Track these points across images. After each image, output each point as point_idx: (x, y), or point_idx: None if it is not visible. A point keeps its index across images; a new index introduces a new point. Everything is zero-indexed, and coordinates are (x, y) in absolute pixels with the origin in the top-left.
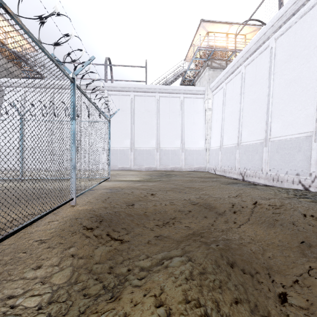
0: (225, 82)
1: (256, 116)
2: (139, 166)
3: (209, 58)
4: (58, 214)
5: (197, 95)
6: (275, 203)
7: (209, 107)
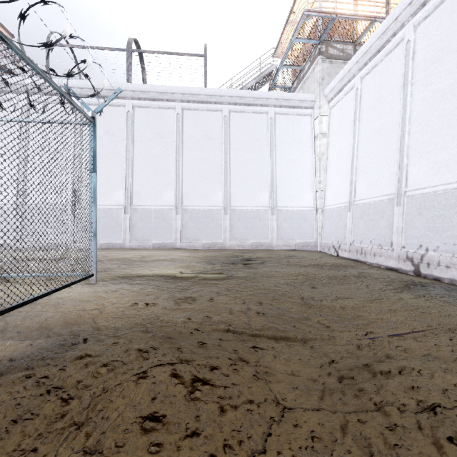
0: (360, 75)
1: (455, 125)
2: (192, 241)
3: (323, 39)
4: None
5: (299, 110)
6: None
7: (322, 130)
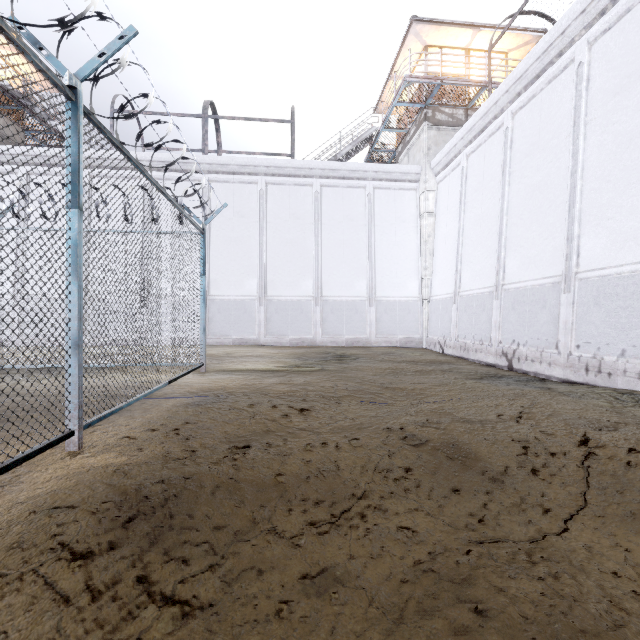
0: (466, 152)
1: (541, 222)
2: (278, 337)
3: (430, 103)
4: (7, 491)
5: (403, 184)
6: None
7: (428, 208)
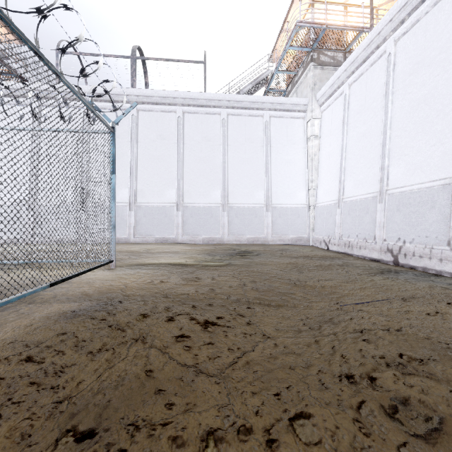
0: (348, 82)
1: (427, 131)
2: (193, 236)
3: (315, 47)
4: None
5: (293, 113)
6: None
7: (314, 132)
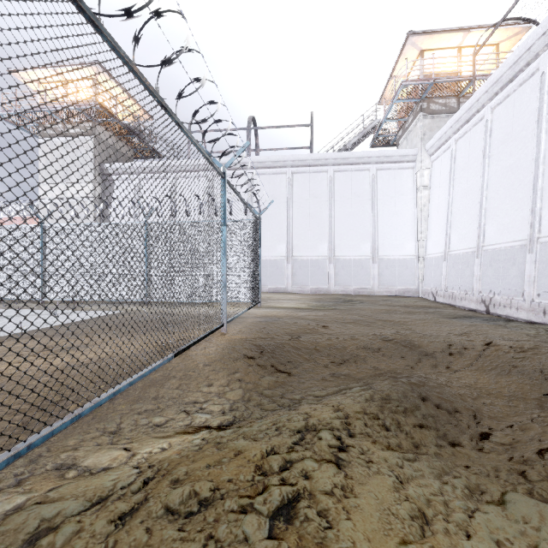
0: (454, 138)
1: (512, 197)
2: (301, 287)
3: (425, 97)
4: (211, 341)
5: (401, 164)
6: (523, 344)
7: (424, 183)
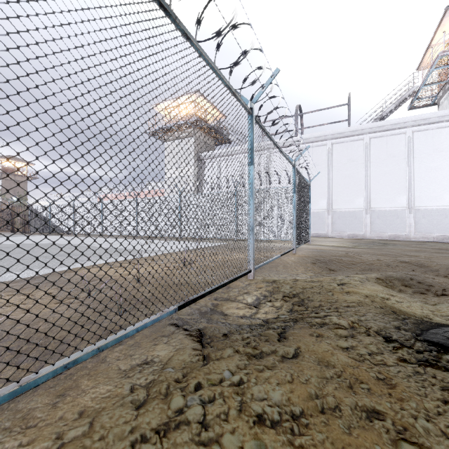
0: None
1: None
2: (340, 233)
3: None
4: (289, 256)
5: (440, 124)
6: None
7: None
